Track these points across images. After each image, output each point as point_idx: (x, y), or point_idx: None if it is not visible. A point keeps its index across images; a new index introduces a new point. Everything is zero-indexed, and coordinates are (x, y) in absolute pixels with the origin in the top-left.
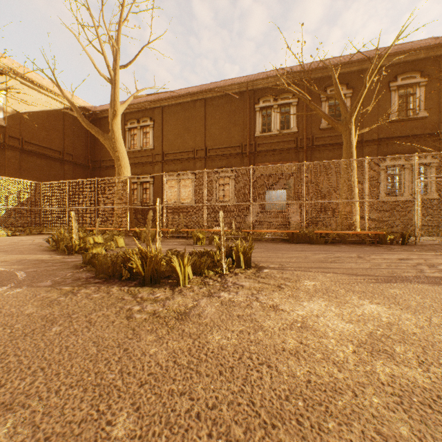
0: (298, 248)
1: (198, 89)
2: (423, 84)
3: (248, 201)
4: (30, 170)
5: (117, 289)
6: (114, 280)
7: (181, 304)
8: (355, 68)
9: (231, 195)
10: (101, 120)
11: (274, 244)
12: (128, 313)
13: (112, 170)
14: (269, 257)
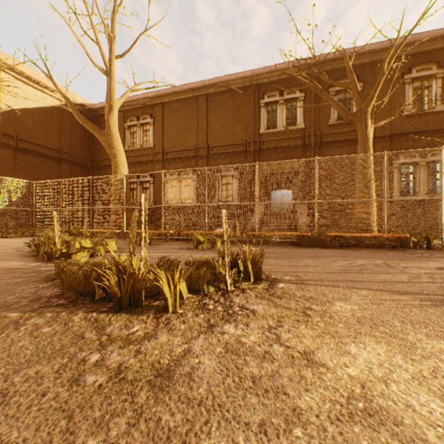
0: (311, 253)
1: (200, 84)
2: (440, 76)
3: (252, 201)
4: (25, 169)
5: (81, 316)
6: (84, 300)
7: (164, 349)
8: (366, 59)
9: (235, 194)
10: (100, 118)
11: (283, 248)
12: (76, 372)
13: (111, 170)
14: (281, 266)
